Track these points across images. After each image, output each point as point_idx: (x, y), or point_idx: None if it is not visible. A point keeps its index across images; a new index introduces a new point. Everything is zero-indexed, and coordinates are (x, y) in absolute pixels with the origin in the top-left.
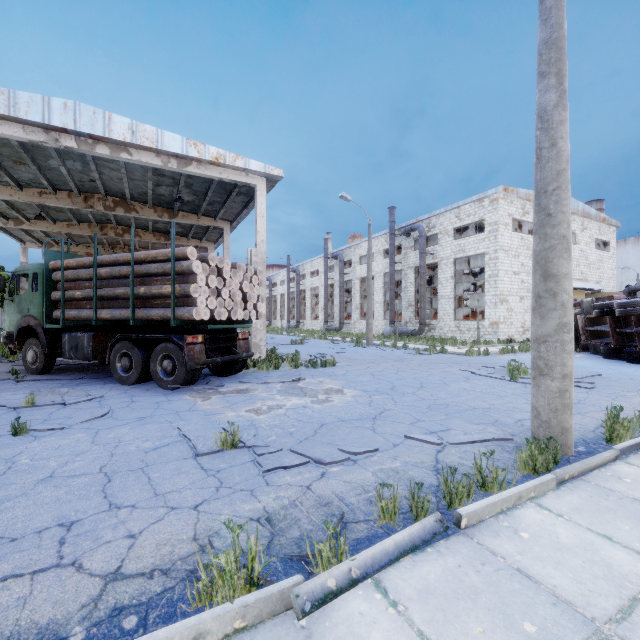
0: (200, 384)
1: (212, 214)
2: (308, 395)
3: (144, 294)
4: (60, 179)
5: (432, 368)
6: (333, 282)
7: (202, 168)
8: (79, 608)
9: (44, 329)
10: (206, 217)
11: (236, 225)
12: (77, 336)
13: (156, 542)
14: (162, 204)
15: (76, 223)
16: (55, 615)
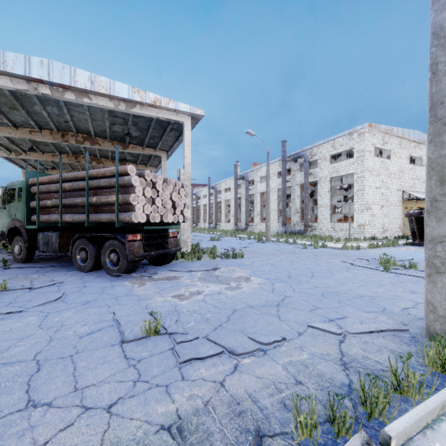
0: (139, 272)
1: (153, 146)
2: (222, 282)
3: (96, 202)
4: (43, 121)
5: (318, 259)
6: (241, 196)
7: (144, 109)
8: None
9: (26, 229)
10: (149, 148)
11: (171, 154)
12: (48, 235)
13: None
14: (117, 139)
15: (58, 154)
16: None
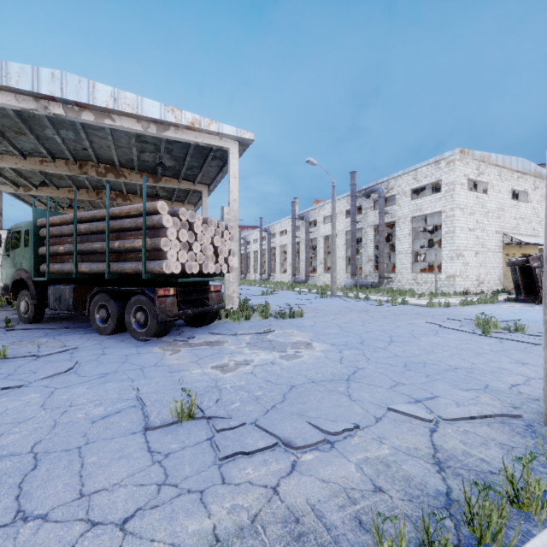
0: (173, 335)
1: (191, 178)
2: (277, 349)
3: (118, 248)
4: (57, 148)
5: (397, 320)
6: (300, 240)
7: (179, 133)
8: None
9: (34, 282)
10: (186, 181)
11: (213, 188)
12: (60, 288)
13: None
14: (147, 170)
15: (75, 189)
16: None
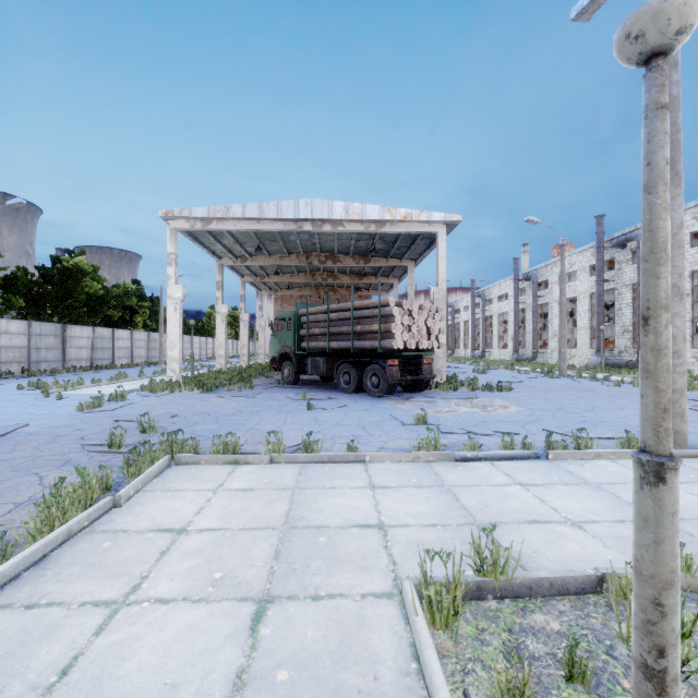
0: (396, 396)
1: (398, 256)
2: (478, 407)
3: (360, 331)
4: (293, 246)
5: (621, 398)
6: (525, 306)
7: (393, 227)
8: (374, 451)
9: (294, 355)
10: (393, 259)
11: (419, 262)
12: (316, 359)
13: (394, 444)
14: (359, 253)
15: (297, 274)
16: (367, 451)
